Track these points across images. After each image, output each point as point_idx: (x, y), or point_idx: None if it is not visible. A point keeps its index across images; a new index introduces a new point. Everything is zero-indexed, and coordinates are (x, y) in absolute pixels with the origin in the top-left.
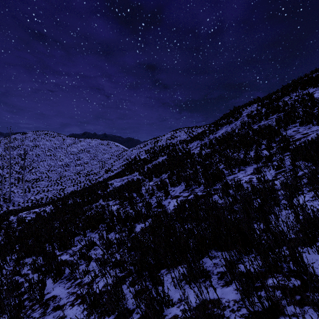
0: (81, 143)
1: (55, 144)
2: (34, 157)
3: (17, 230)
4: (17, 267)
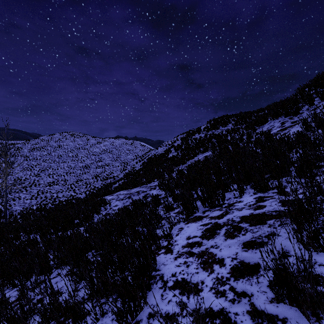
0: (104, 143)
1: (78, 144)
2: (55, 158)
3: None
4: None
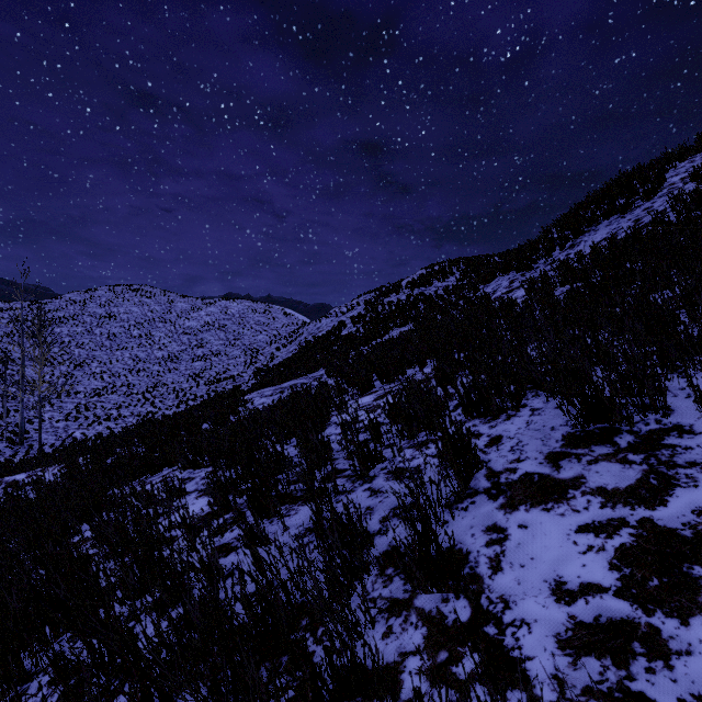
0: (208, 310)
1: (152, 311)
2: (104, 340)
3: None
4: None
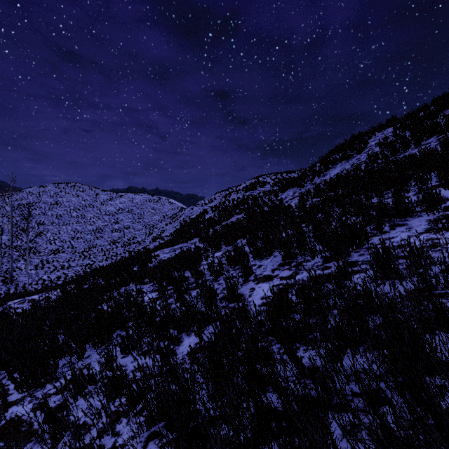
0: (121, 200)
1: (84, 200)
2: (54, 219)
3: None
4: None
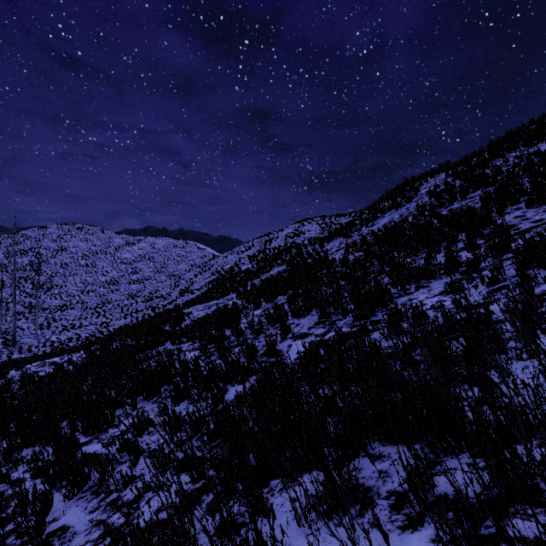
0: (140, 245)
1: (95, 246)
2: (58, 268)
3: (18, 395)
4: (6, 467)
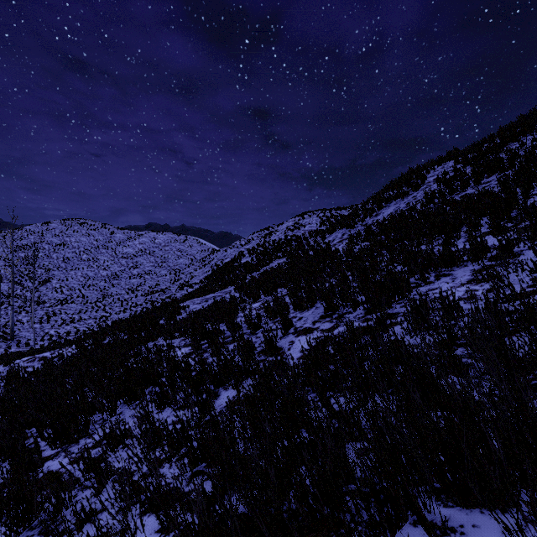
0: (141, 240)
1: (97, 241)
2: (60, 262)
3: None
4: None
